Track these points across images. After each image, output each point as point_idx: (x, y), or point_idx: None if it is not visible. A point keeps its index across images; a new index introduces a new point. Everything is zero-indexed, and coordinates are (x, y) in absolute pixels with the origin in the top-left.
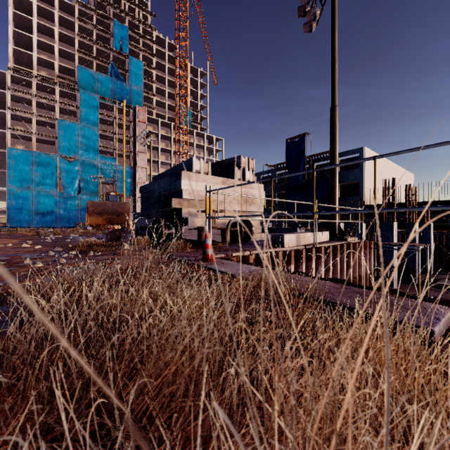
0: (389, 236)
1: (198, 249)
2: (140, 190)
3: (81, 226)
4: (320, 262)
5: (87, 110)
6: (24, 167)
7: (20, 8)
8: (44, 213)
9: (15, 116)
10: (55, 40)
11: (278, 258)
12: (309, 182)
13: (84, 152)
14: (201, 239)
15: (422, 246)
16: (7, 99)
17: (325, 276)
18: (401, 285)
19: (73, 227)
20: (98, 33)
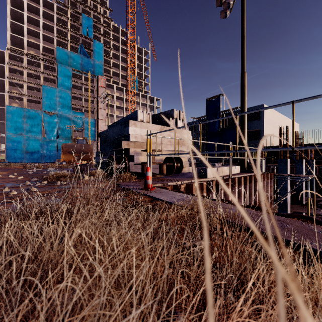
0: (284, 169)
1: (141, 180)
2: (99, 135)
3: (58, 161)
4: (235, 189)
5: (63, 79)
6: (18, 119)
7: (15, 6)
8: (32, 152)
9: (12, 83)
10: (40, 28)
11: (203, 186)
12: (223, 130)
13: (61, 108)
14: (144, 171)
15: (310, 177)
16: (6, 71)
17: (238, 200)
18: (292, 205)
19: (53, 162)
20: (71, 23)
